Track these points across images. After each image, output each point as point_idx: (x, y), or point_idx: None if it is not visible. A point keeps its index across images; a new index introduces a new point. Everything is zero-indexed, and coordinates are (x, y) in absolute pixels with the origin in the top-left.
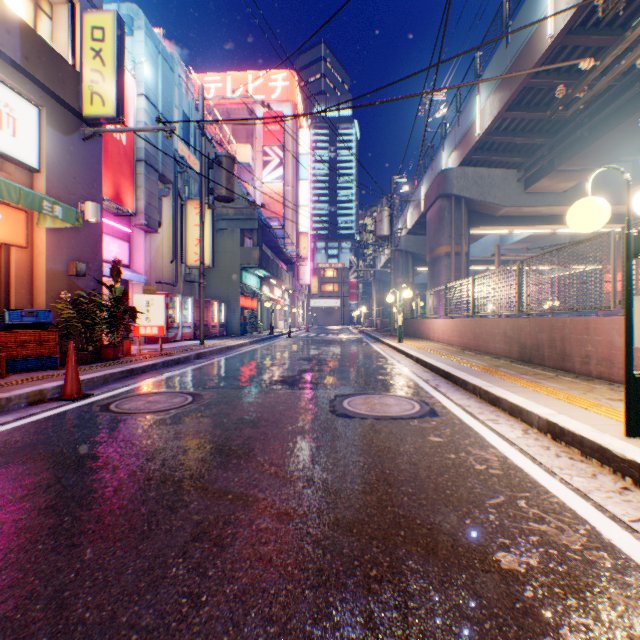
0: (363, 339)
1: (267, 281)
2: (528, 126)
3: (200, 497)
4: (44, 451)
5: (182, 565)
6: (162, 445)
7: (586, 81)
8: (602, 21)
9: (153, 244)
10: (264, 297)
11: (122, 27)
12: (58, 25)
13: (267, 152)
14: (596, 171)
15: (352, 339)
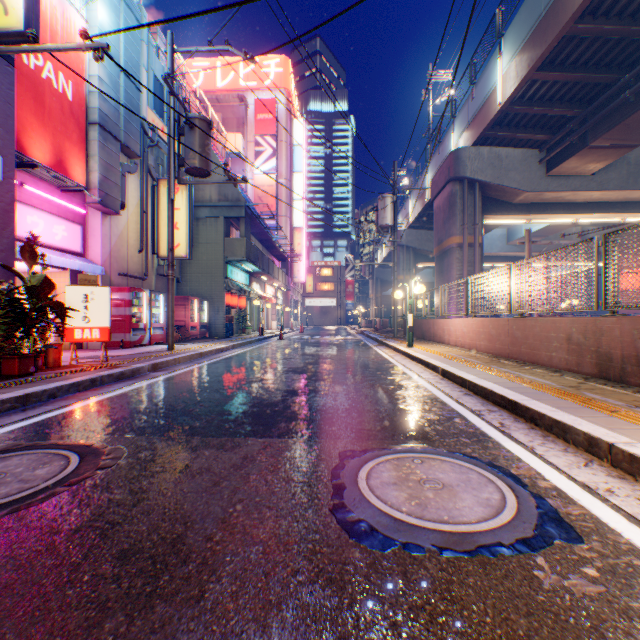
0: (364, 341)
1: (257, 277)
2: (558, 93)
3: None
4: None
5: None
6: None
7: None
8: None
9: (114, 229)
10: (253, 294)
11: None
12: None
13: (259, 142)
14: None
15: (351, 341)
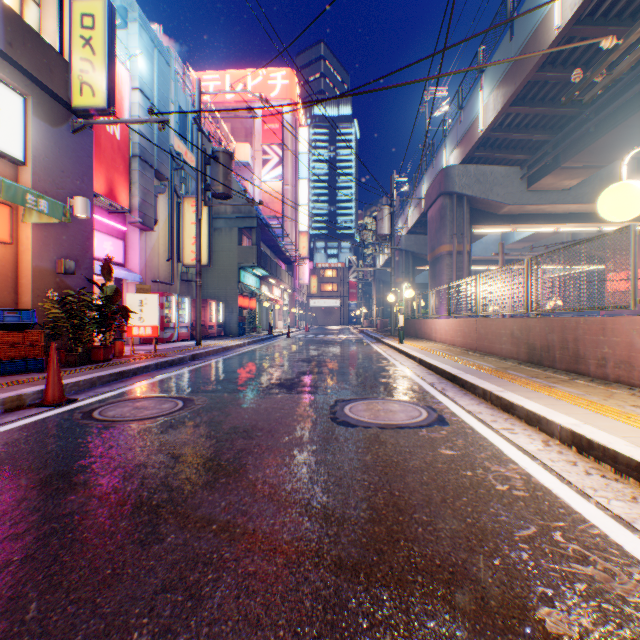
0: (363, 339)
1: (266, 281)
2: (532, 122)
3: (179, 528)
4: (9, 467)
5: (146, 628)
6: (143, 460)
7: (607, 62)
8: (611, 11)
9: (148, 242)
10: (263, 297)
11: (113, 14)
12: (46, 12)
13: (266, 151)
14: (632, 151)
15: (352, 339)
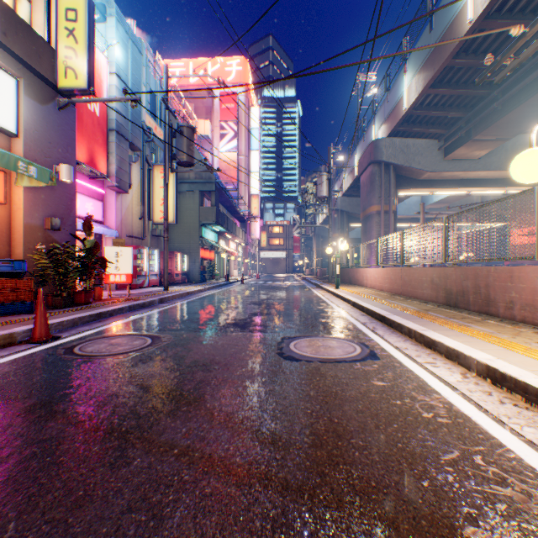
0: (305, 285)
1: (223, 236)
2: (448, 101)
3: (144, 452)
4: None
5: None
6: (115, 390)
7: (515, 48)
8: (516, 7)
9: (124, 203)
10: (220, 249)
11: (93, 9)
12: (36, 7)
13: (223, 126)
14: None
15: (296, 285)
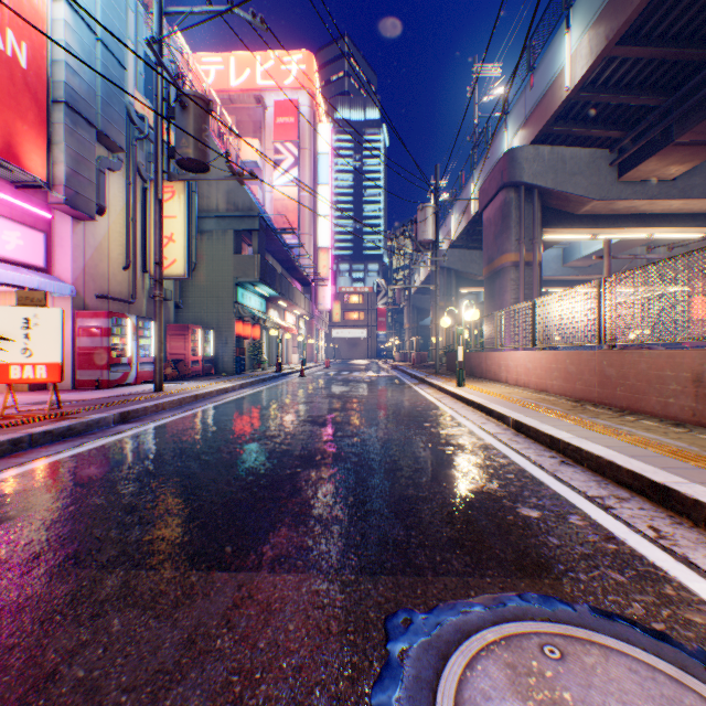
0: (400, 379)
1: (275, 303)
2: (639, 76)
3: None
4: None
5: None
6: None
7: None
8: None
9: (90, 238)
10: (269, 323)
11: None
12: None
13: (279, 149)
14: None
15: (386, 379)
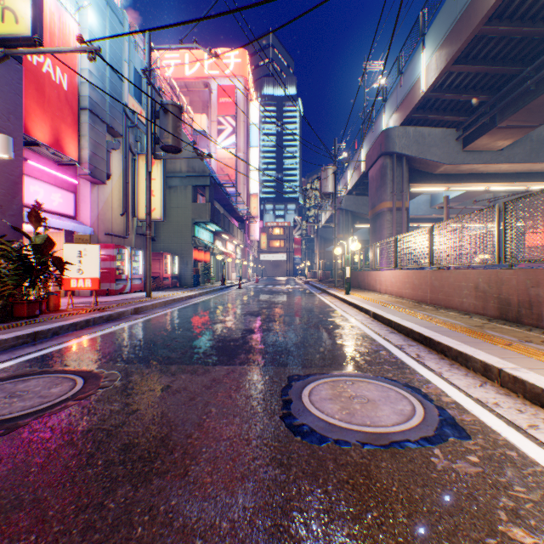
0: (309, 290)
1: (220, 236)
2: (472, 82)
3: None
4: None
5: None
6: None
7: None
8: None
9: (101, 196)
10: (216, 250)
11: None
12: None
13: (221, 121)
14: None
15: (299, 290)
